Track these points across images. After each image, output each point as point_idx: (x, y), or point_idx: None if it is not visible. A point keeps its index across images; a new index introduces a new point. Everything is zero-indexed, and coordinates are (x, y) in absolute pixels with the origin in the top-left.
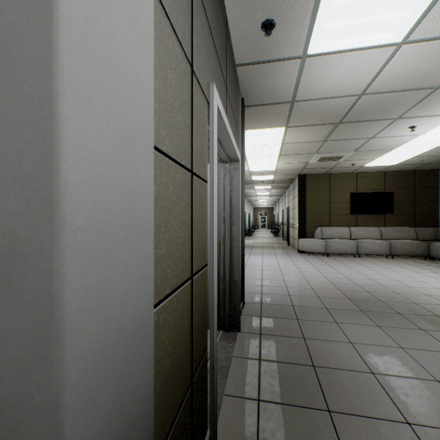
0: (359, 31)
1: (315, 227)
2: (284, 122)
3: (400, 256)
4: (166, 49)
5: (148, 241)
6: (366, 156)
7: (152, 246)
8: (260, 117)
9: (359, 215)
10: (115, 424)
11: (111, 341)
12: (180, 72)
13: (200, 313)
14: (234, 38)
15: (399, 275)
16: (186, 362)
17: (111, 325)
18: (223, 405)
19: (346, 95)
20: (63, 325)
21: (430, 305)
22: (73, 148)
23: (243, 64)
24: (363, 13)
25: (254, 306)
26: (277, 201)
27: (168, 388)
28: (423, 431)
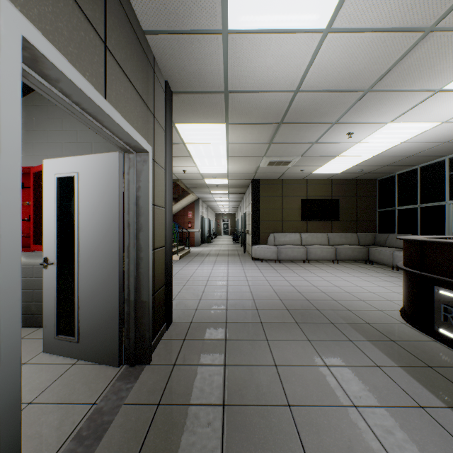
0: (281, 7)
1: (268, 234)
2: (223, 117)
3: (345, 260)
4: None
5: None
6: (312, 162)
7: None
8: (195, 108)
9: (310, 221)
10: None
11: None
12: None
13: None
14: None
15: (341, 280)
16: None
17: None
18: None
19: (282, 90)
20: None
21: (362, 311)
22: None
23: (154, 32)
24: None
25: (182, 326)
26: (238, 207)
27: None
28: None
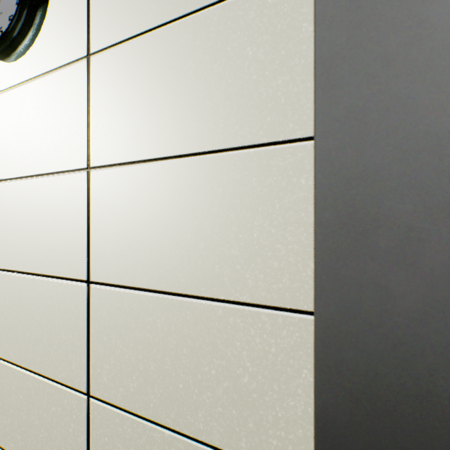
0: None
1: None
2: None
3: None
4: None
5: None
6: None
7: None
8: None
9: None
10: None
11: None
12: None
13: None
14: None
15: None
16: None
17: None
18: None
19: None
20: None
21: None
22: None
23: None
24: None
25: None
26: None
27: None
28: None
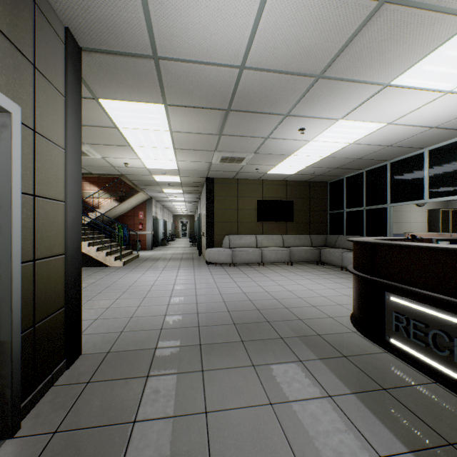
0: None
1: (223, 236)
2: (159, 95)
3: (299, 262)
4: None
5: None
6: (267, 161)
7: None
8: (119, 77)
9: (265, 223)
10: None
11: None
12: None
13: None
14: None
15: (294, 284)
16: None
17: None
18: None
19: (225, 63)
20: None
21: (313, 320)
22: None
23: None
24: None
25: (92, 360)
26: (196, 208)
27: None
28: None
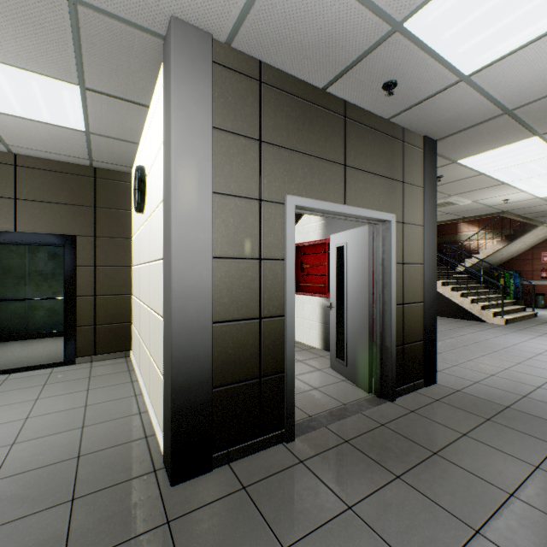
0: (523, 24)
1: None
2: (524, 133)
3: None
4: (229, 211)
5: (208, 295)
6: None
7: (211, 297)
8: (473, 141)
9: None
10: (190, 348)
11: (188, 323)
12: (244, 212)
13: (274, 343)
14: (366, 107)
15: None
16: (252, 362)
17: (188, 318)
18: (318, 430)
19: None
20: (172, 312)
21: None
22: (175, 272)
23: (395, 115)
24: (502, 15)
25: (443, 390)
26: None
27: (230, 363)
28: (486, 544)
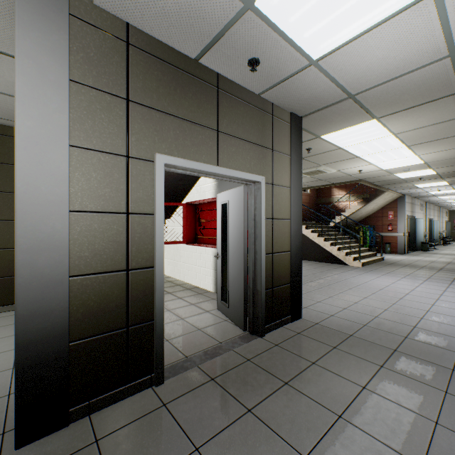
0: (351, 17)
1: None
2: (366, 115)
3: None
4: (91, 165)
5: (63, 249)
6: None
7: (68, 251)
8: (329, 119)
9: None
10: (40, 303)
11: (37, 278)
12: (109, 167)
13: (144, 293)
14: (238, 81)
15: None
16: (118, 313)
17: (37, 273)
18: (190, 370)
19: (424, 64)
20: (17, 268)
21: None
22: (20, 225)
23: (264, 91)
24: (334, 6)
25: (305, 323)
26: None
27: (92, 315)
28: None
